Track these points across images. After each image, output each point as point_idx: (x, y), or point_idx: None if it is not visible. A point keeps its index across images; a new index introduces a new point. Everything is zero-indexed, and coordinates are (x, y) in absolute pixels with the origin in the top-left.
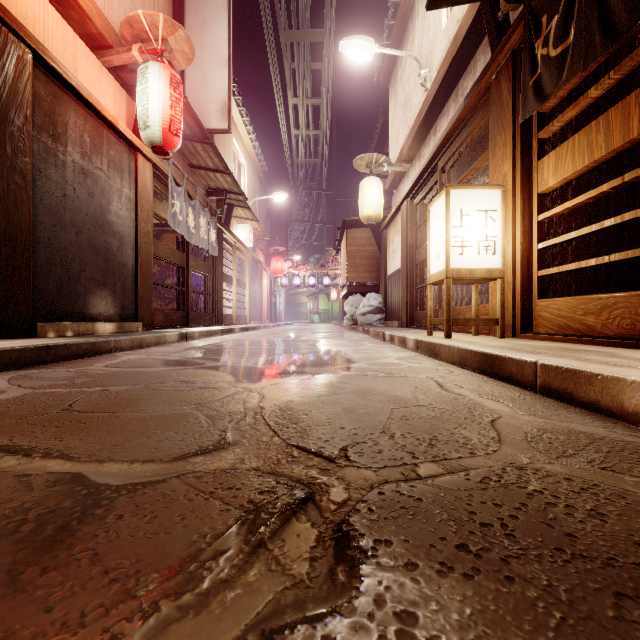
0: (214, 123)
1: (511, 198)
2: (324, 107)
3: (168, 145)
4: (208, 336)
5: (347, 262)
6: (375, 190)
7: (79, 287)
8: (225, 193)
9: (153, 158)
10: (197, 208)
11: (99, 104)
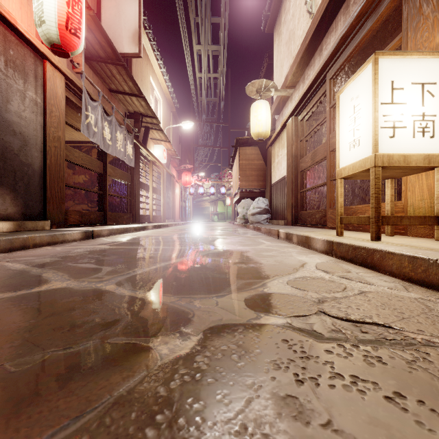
0: (126, 48)
1: None
2: (221, 52)
3: (67, 44)
4: (119, 233)
5: (240, 173)
6: (264, 111)
7: None
8: (141, 116)
9: (63, 69)
10: (113, 124)
11: None
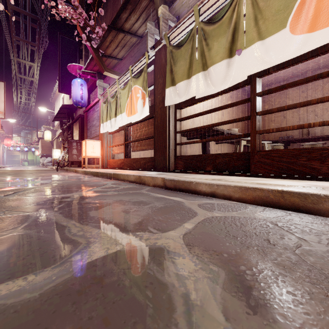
0: None
1: (62, 150)
2: (33, 99)
3: None
4: None
5: (41, 148)
6: (49, 134)
7: None
8: None
9: None
10: None
11: None
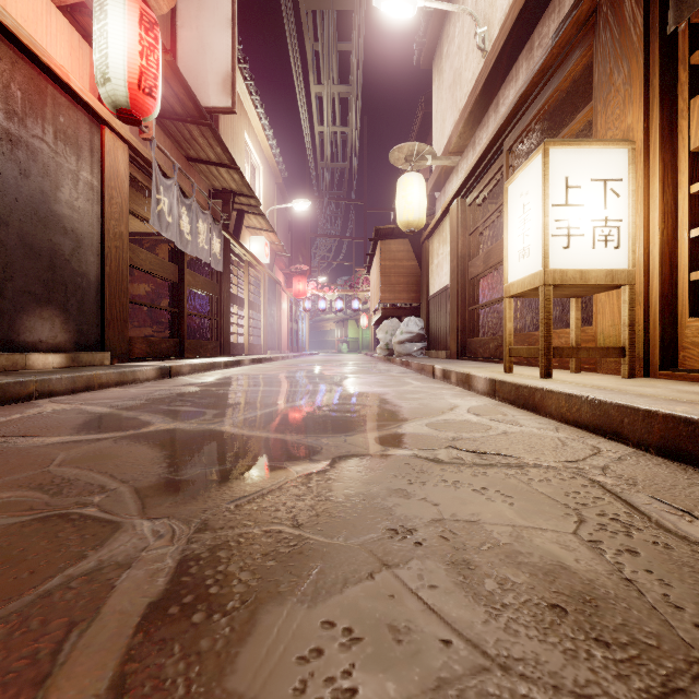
0: (214, 100)
1: (642, 162)
2: (353, 96)
3: (138, 109)
4: (204, 370)
5: (381, 280)
6: (416, 189)
7: (2, 302)
8: (233, 195)
9: (128, 136)
10: (194, 209)
11: (35, 44)
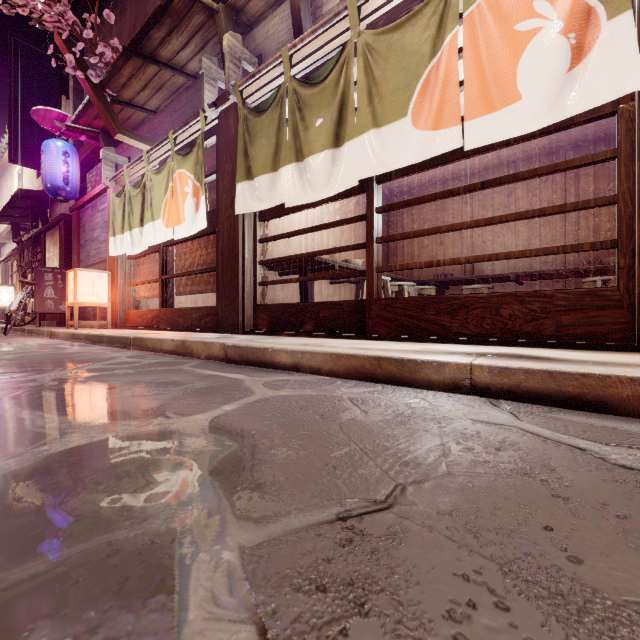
0: None
1: (19, 289)
2: None
3: None
4: None
5: None
6: None
7: None
8: None
9: None
10: None
11: None
